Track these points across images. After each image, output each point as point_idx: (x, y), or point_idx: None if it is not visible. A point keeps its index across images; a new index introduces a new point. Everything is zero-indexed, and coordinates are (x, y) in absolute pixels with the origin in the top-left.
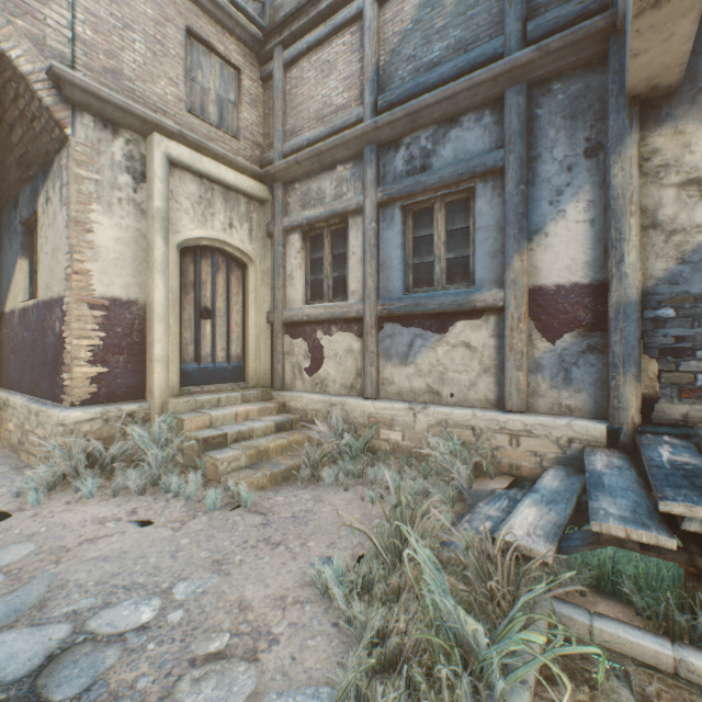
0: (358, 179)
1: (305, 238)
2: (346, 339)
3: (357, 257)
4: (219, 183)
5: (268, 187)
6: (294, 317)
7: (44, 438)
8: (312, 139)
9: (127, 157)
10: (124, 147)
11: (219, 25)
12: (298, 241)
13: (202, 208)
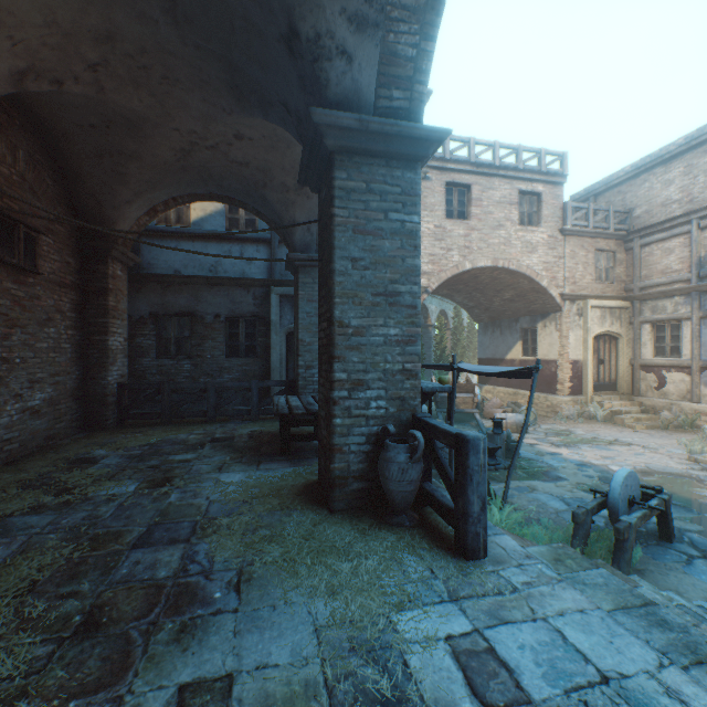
0: (687, 304)
1: (652, 326)
2: (679, 375)
3: (686, 339)
4: (607, 307)
5: (628, 301)
6: (646, 363)
7: (550, 405)
8: (657, 283)
9: (576, 310)
10: (575, 307)
11: (606, 239)
12: (648, 328)
13: (600, 320)
